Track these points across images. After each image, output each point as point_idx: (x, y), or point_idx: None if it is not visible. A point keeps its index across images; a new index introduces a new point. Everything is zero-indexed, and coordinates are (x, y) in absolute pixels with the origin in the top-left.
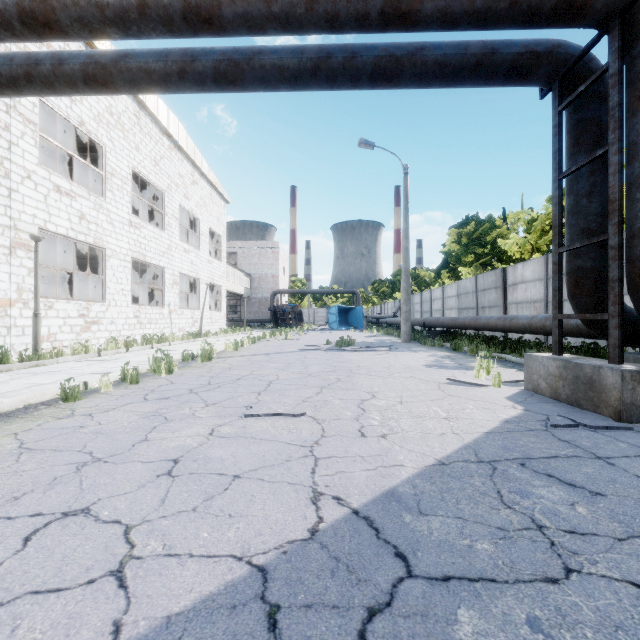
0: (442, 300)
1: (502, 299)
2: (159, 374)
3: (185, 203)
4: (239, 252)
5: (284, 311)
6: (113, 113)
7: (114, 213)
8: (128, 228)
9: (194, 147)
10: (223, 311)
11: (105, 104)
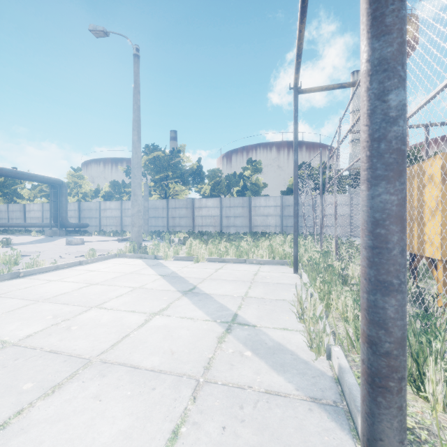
0: None
1: (24, 216)
2: None
3: None
4: None
5: None
6: None
7: None
8: None
9: None
10: None
11: None
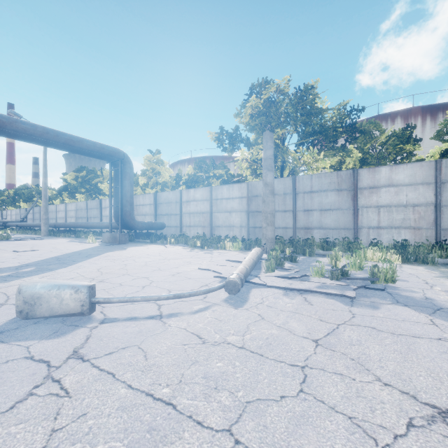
0: (65, 212)
1: (100, 214)
2: None
3: None
4: None
5: None
6: None
7: None
8: None
9: None
10: None
11: None
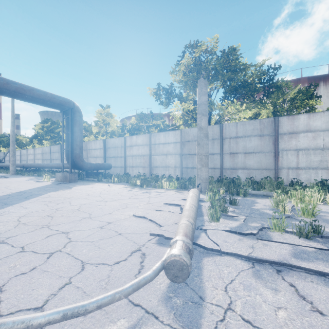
0: (34, 155)
1: (60, 156)
2: None
3: None
4: None
5: None
6: None
7: None
8: None
9: None
10: None
11: None
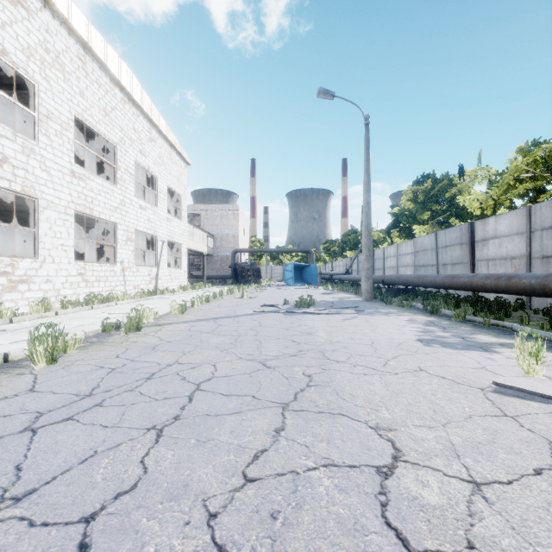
0: (396, 257)
1: (469, 256)
2: (35, 364)
3: (141, 159)
4: (202, 214)
5: (243, 268)
6: (49, 50)
7: (51, 160)
8: (70, 178)
9: (151, 103)
10: (183, 268)
11: (38, 37)
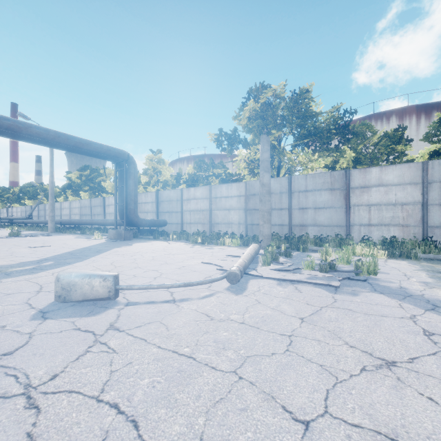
0: (70, 209)
1: (103, 211)
2: None
3: None
4: None
5: None
6: None
7: None
8: None
9: None
10: None
11: None
